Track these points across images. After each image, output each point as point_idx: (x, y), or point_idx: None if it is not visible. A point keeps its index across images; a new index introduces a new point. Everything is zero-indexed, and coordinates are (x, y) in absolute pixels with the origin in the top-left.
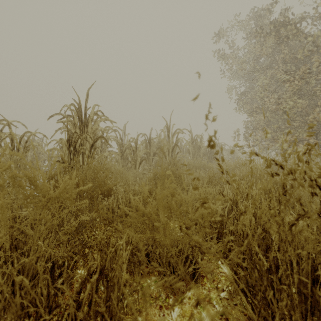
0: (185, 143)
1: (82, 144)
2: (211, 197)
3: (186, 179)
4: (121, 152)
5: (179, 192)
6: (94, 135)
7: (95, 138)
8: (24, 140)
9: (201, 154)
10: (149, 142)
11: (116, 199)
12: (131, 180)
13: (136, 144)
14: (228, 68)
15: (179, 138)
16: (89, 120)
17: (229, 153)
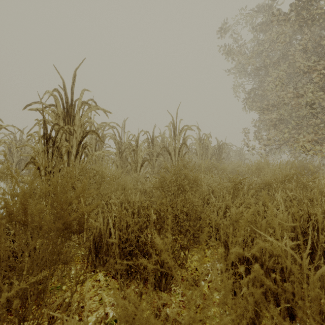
0: (190, 143)
1: (67, 141)
2: (264, 222)
3: (204, 186)
4: (119, 152)
5: (208, 213)
6: (83, 129)
7: (83, 133)
8: (10, 139)
9: (209, 155)
10: (151, 141)
11: (105, 219)
12: (130, 187)
13: (137, 142)
14: (237, 62)
15: (187, 136)
16: (76, 109)
17: (237, 155)
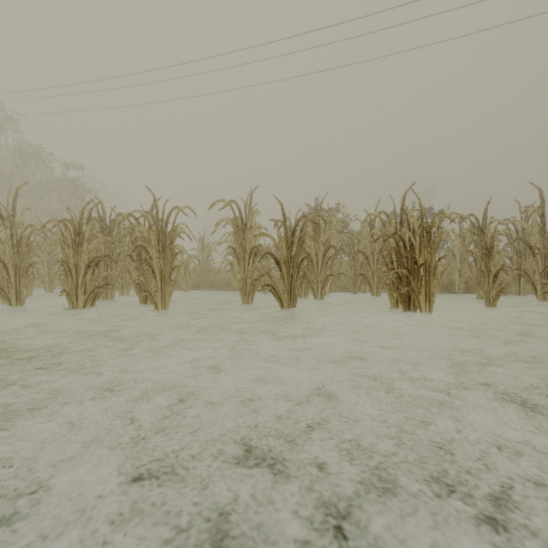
0: None
1: None
2: None
3: None
4: None
5: None
6: None
7: None
8: None
9: None
10: None
11: None
12: None
13: None
14: None
15: None
16: None
17: None
